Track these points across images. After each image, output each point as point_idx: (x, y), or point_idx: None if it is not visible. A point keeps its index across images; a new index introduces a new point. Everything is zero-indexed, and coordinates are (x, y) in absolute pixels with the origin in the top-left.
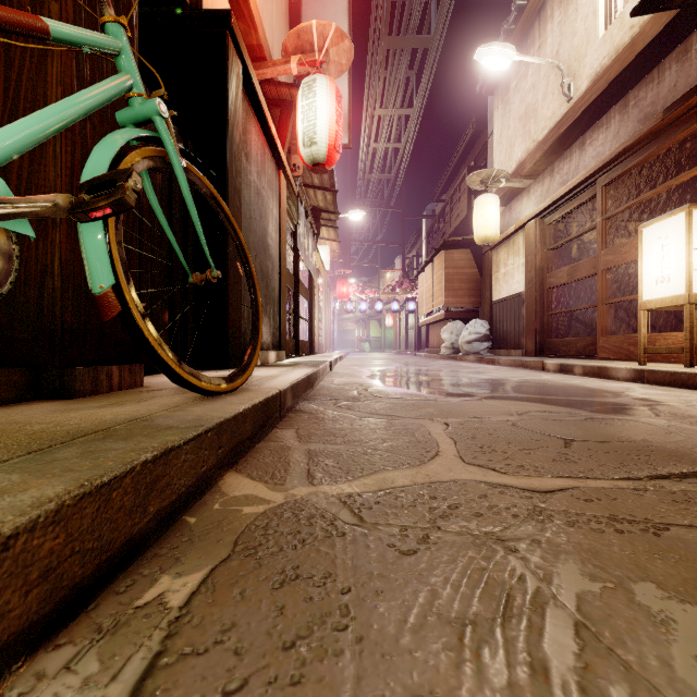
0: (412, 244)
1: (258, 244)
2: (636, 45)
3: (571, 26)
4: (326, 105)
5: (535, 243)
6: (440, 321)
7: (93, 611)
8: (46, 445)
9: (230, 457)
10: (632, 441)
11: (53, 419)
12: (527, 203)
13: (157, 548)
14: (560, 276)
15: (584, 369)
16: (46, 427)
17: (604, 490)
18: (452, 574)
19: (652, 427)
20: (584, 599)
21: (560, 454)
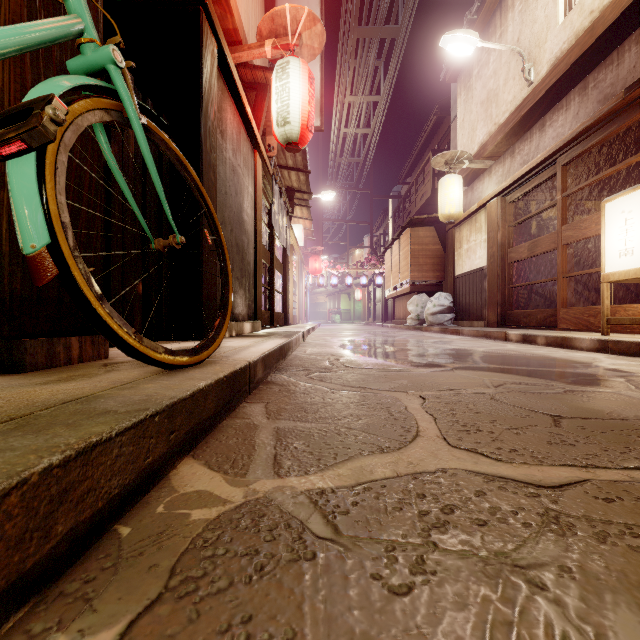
0: (379, 223)
1: (234, 219)
2: (596, 29)
3: (531, 14)
4: (299, 86)
5: (496, 220)
6: (406, 294)
7: None
8: None
9: (186, 441)
10: (625, 418)
11: None
12: (489, 182)
13: (66, 581)
14: (521, 251)
15: (547, 340)
16: None
17: (622, 485)
18: (466, 634)
19: (639, 401)
20: None
21: (553, 435)
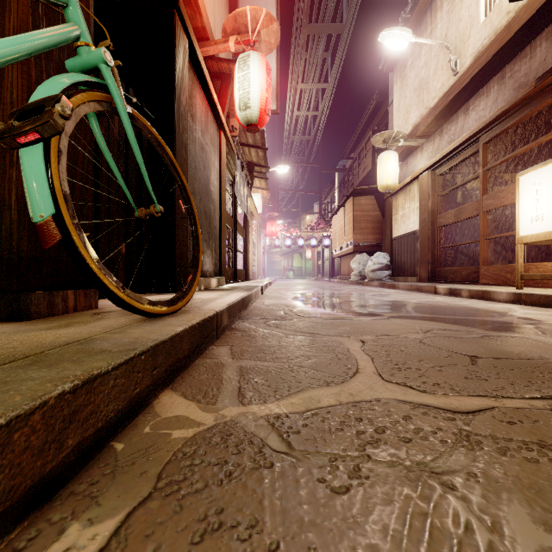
0: (327, 193)
1: (202, 190)
2: (512, 27)
3: (457, 14)
4: (258, 76)
5: (427, 190)
6: (350, 254)
7: None
8: None
9: (166, 376)
10: (530, 358)
11: None
12: (421, 158)
13: (75, 483)
14: (448, 217)
15: (470, 293)
16: None
17: (523, 411)
18: (391, 521)
19: (544, 344)
20: None
21: (469, 371)
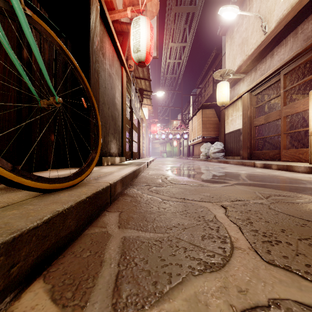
0: (185, 108)
1: (110, 102)
2: (303, 1)
3: None
4: (145, 31)
5: (247, 104)
6: (199, 143)
7: None
8: None
9: (38, 264)
10: None
11: None
12: (243, 85)
13: None
14: (260, 120)
15: (278, 166)
16: None
17: None
18: None
19: None
20: None
21: None
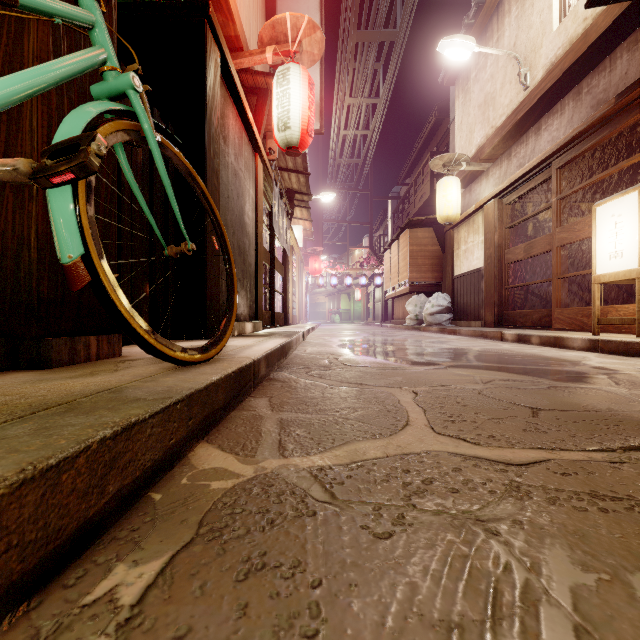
0: (378, 224)
1: (236, 222)
2: (589, 36)
3: (527, 20)
4: (299, 92)
5: (493, 222)
6: (405, 295)
7: (34, 610)
8: (1, 420)
9: (201, 428)
10: (598, 410)
11: (21, 391)
12: (486, 184)
13: (116, 530)
14: (517, 252)
15: (541, 339)
16: (10, 399)
17: (580, 463)
18: (431, 562)
19: (615, 396)
20: (579, 595)
21: (529, 424)
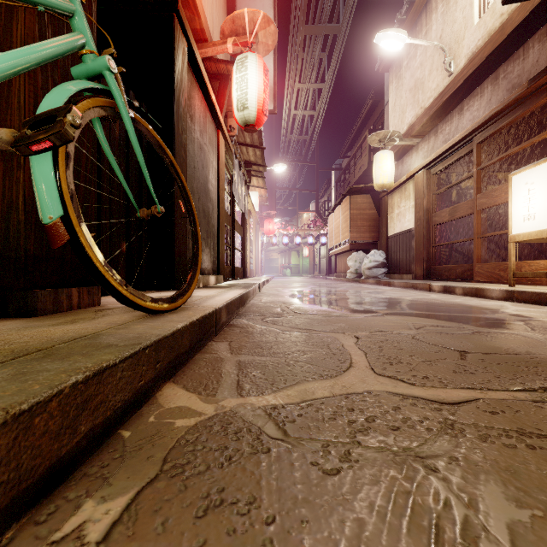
0: (324, 191)
1: (201, 189)
2: (505, 29)
3: (451, 15)
4: (255, 77)
5: (422, 189)
6: (346, 252)
7: None
8: None
9: (168, 370)
10: (518, 353)
11: (7, 337)
12: (416, 157)
13: (88, 466)
14: (443, 215)
15: (464, 290)
16: None
17: (506, 402)
18: (377, 499)
19: (532, 340)
20: (516, 532)
21: (458, 366)
